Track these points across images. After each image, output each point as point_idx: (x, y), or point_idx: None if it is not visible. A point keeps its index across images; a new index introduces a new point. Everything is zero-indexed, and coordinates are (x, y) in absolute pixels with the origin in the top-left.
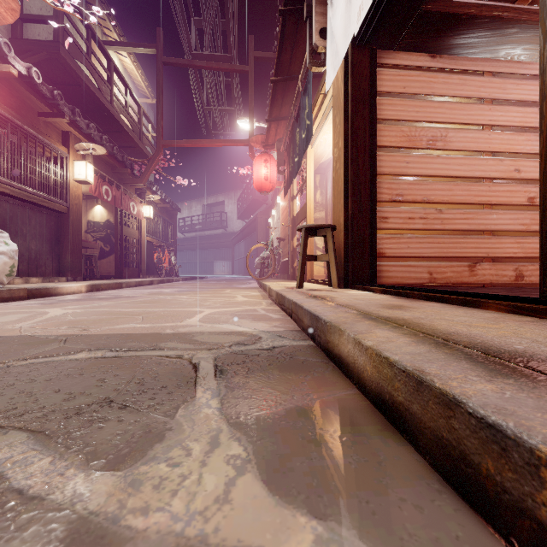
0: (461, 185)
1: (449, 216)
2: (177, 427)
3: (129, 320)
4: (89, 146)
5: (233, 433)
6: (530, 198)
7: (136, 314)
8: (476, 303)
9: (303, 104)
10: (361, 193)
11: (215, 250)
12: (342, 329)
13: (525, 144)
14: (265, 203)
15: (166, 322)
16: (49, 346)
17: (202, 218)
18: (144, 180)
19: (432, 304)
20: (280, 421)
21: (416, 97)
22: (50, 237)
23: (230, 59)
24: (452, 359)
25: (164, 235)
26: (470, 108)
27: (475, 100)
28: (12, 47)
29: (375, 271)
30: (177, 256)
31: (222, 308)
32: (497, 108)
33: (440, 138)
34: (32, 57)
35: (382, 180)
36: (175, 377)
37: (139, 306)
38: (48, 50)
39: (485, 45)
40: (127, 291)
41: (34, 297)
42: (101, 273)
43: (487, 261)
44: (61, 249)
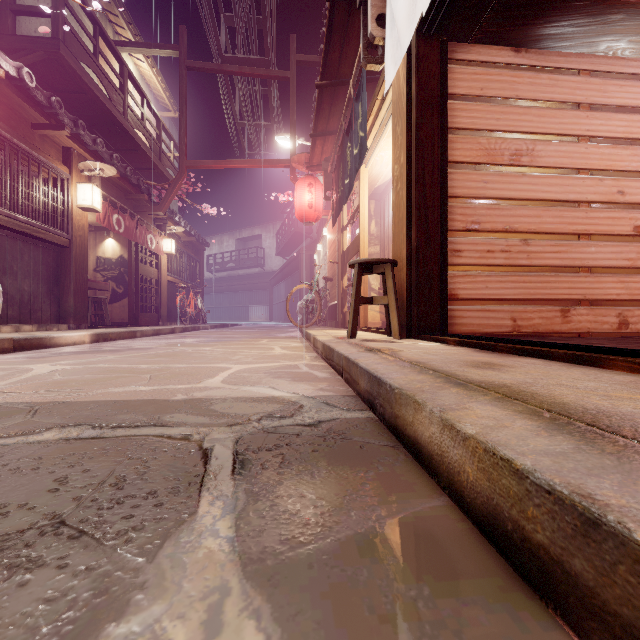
0: (551, 211)
1: (537, 249)
2: (154, 583)
3: (132, 380)
4: (95, 166)
5: (249, 598)
6: (636, 227)
7: (143, 372)
8: (594, 360)
9: (356, 113)
10: (428, 220)
11: (251, 293)
12: (419, 401)
13: (630, 159)
14: (309, 237)
15: (179, 383)
16: (10, 420)
17: (236, 255)
18: (164, 208)
19: (531, 361)
20: (331, 568)
21: (496, 101)
22: (48, 275)
23: (267, 63)
24: (630, 468)
25: (189, 274)
26: (563, 116)
27: (569, 105)
28: (1, 45)
29: (446, 317)
30: (205, 300)
31: (254, 364)
32: (596, 116)
33: (526, 152)
34: (26, 57)
35: (454, 204)
36: (173, 474)
37: (151, 361)
38: (45, 49)
39: (582, 36)
40: (141, 342)
41: (23, 349)
42: (113, 319)
43: (584, 304)
44: (62, 291)
